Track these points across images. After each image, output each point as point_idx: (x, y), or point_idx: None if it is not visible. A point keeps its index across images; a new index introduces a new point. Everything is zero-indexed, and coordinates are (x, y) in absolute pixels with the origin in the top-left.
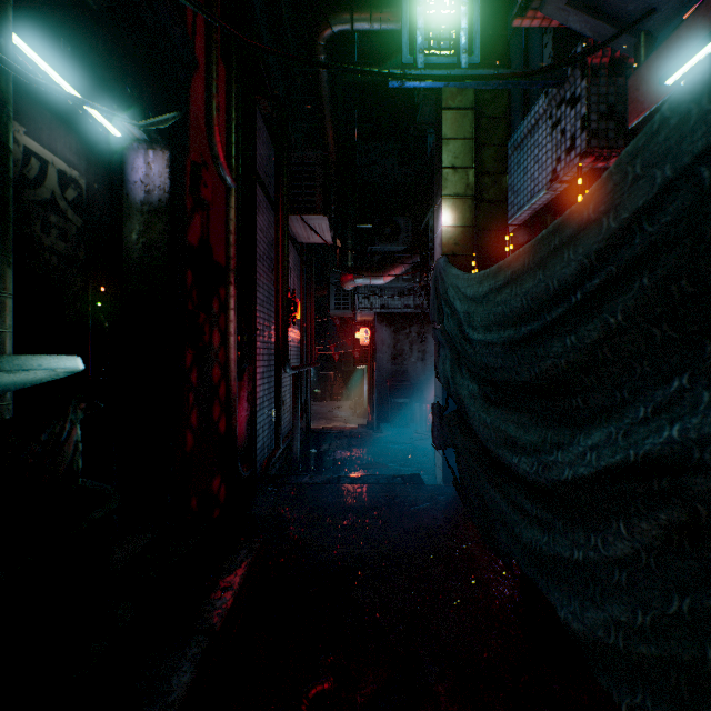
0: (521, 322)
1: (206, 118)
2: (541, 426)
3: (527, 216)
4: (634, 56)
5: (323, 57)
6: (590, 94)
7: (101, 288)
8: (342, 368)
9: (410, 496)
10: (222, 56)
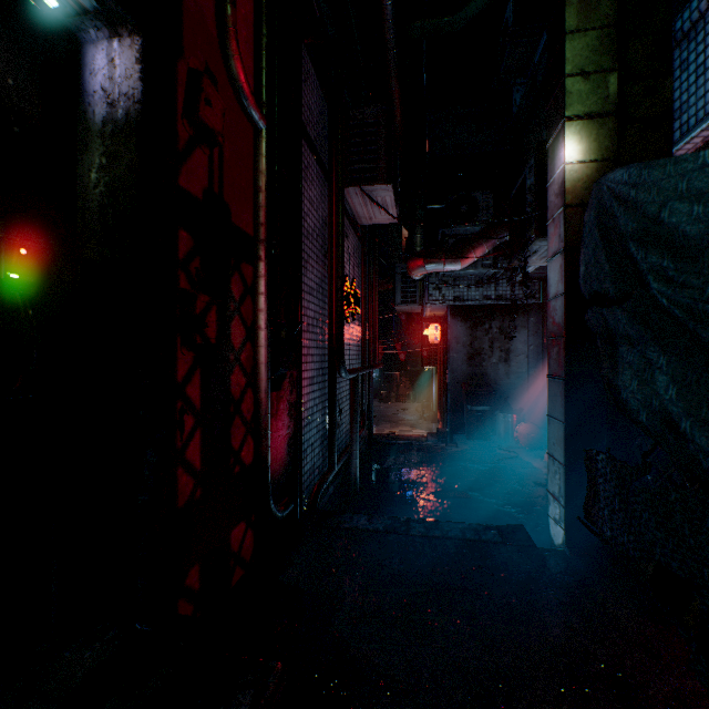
0: None
1: (216, 16)
2: None
3: (700, 141)
4: None
5: None
6: None
7: (19, 249)
8: (408, 368)
9: (517, 569)
10: None
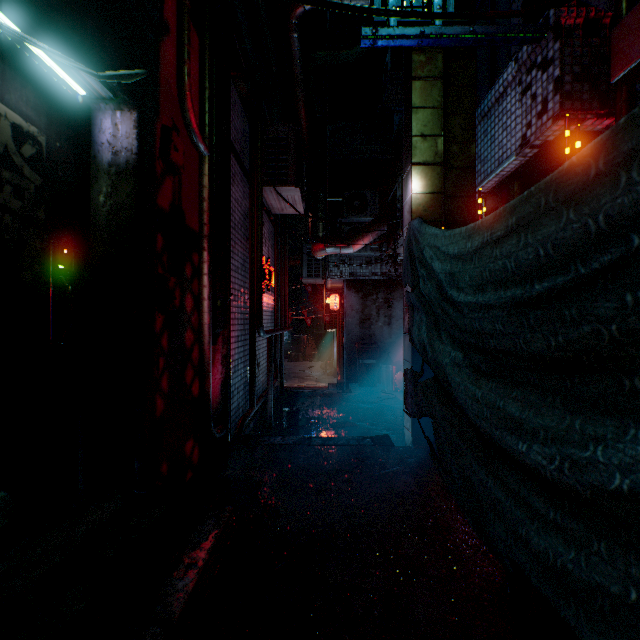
0: (533, 278)
1: (177, 83)
2: (562, 408)
3: (494, 183)
4: (615, 10)
5: (296, 35)
6: (564, 56)
7: (64, 250)
8: (314, 331)
9: (380, 458)
10: (195, 25)
